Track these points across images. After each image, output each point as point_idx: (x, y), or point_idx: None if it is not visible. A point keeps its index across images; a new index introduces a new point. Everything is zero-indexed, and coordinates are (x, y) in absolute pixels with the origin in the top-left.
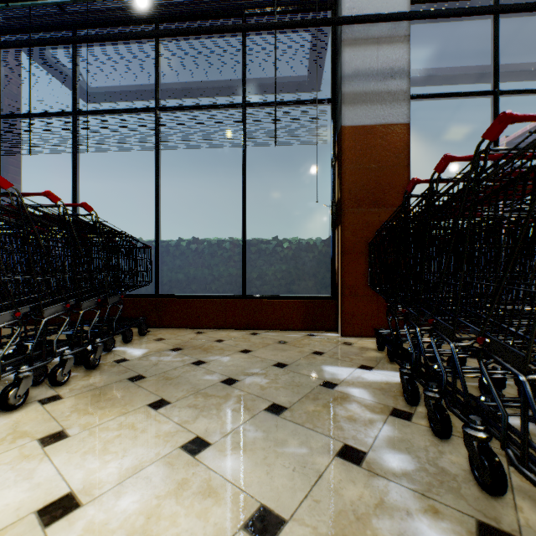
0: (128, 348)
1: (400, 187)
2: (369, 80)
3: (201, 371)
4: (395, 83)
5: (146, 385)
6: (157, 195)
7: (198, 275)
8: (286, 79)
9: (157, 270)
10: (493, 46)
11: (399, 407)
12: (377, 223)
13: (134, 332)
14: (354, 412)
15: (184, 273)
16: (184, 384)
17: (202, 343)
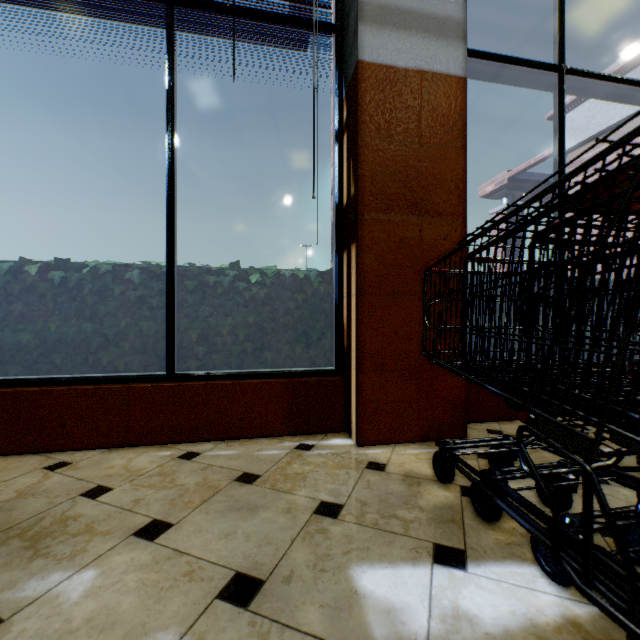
0: None
1: (453, 183)
2: None
3: None
4: (445, 4)
5: None
6: None
7: (67, 336)
8: None
9: None
10: (558, 2)
11: None
12: (417, 241)
13: None
14: None
15: (35, 331)
16: None
17: (40, 511)
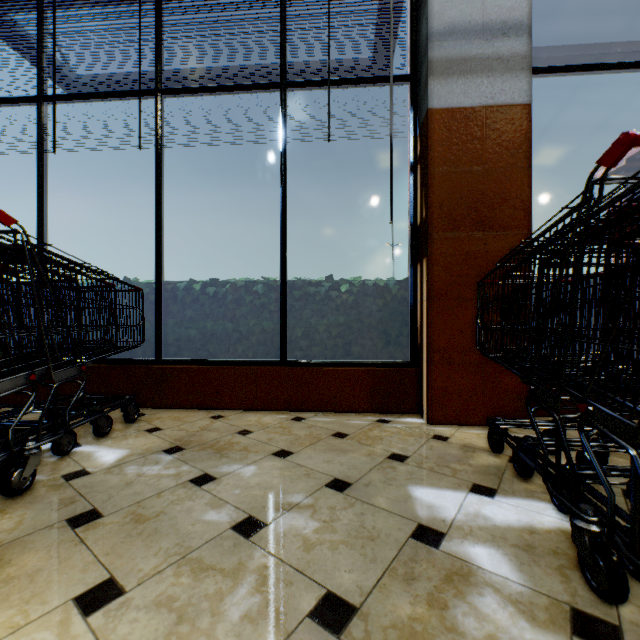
0: (98, 448)
1: (517, 199)
2: (470, 40)
3: (202, 500)
4: (510, 43)
5: (93, 538)
6: (157, 216)
7: (217, 332)
8: (344, 62)
9: (157, 325)
10: None
11: (583, 605)
12: (482, 254)
13: (120, 417)
14: (496, 623)
15: (198, 328)
16: (164, 535)
17: (216, 438)
